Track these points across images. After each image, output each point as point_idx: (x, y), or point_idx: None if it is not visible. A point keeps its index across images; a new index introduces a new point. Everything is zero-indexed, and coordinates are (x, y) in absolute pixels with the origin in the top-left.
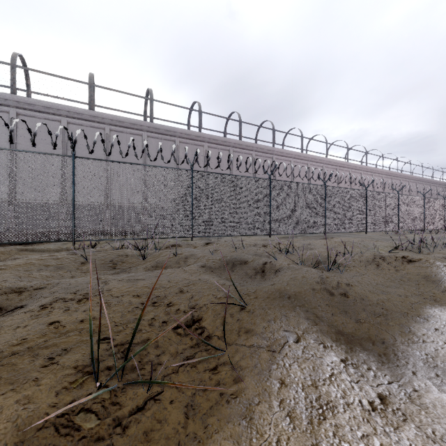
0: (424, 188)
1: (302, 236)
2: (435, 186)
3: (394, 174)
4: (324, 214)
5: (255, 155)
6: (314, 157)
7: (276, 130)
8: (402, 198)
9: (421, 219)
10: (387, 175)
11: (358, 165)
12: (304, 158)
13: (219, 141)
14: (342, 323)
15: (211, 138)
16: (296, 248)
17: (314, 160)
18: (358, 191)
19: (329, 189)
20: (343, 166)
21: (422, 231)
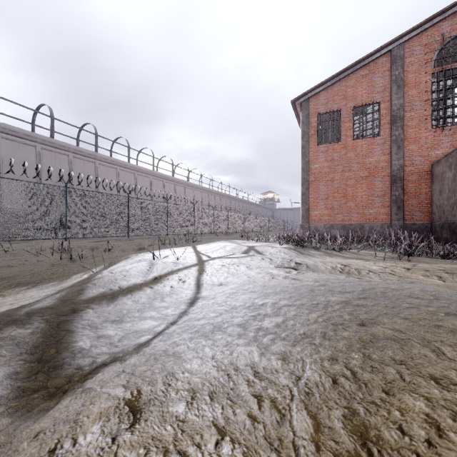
0: (230, 203)
1: (115, 240)
2: (238, 202)
3: (210, 190)
4: (127, 220)
5: (73, 157)
6: (141, 168)
7: (99, 136)
8: (197, 210)
9: (211, 225)
10: (205, 191)
11: (182, 180)
12: (130, 168)
13: (19, 133)
14: (30, 280)
15: (7, 128)
16: (83, 248)
17: (141, 171)
18: (160, 203)
19: (132, 200)
20: (169, 180)
21: (211, 233)
